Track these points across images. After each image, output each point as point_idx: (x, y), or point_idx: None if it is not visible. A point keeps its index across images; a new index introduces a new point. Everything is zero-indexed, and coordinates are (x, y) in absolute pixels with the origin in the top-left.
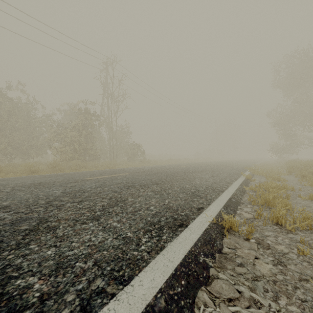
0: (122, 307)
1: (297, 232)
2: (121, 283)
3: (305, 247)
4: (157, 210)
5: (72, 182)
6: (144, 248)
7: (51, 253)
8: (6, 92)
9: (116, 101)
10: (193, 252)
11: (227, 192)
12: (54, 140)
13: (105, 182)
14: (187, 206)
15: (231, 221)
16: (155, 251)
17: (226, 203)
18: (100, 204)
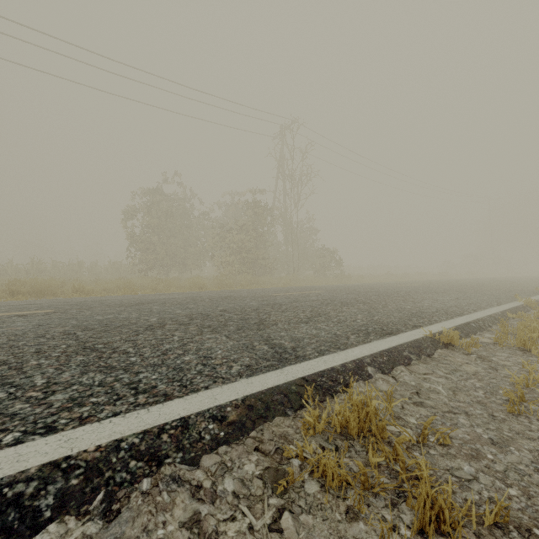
0: (341, 356)
1: None
2: (338, 349)
3: None
4: (364, 323)
5: (260, 297)
6: (352, 340)
7: (284, 334)
8: (160, 188)
9: (298, 185)
10: (398, 348)
11: (467, 317)
12: (216, 246)
13: (297, 298)
14: (401, 323)
15: (450, 336)
16: (362, 342)
17: (458, 325)
18: (304, 315)
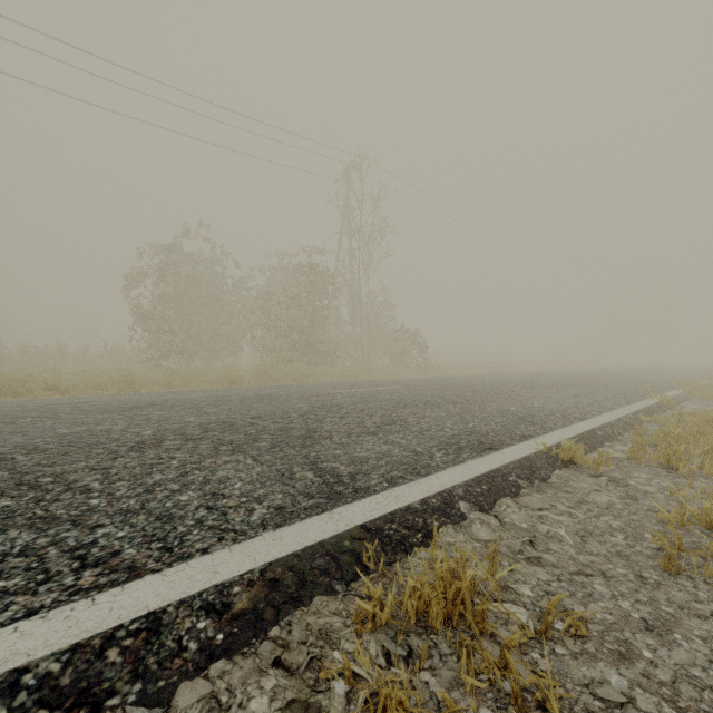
0: (422, 486)
1: (697, 478)
2: (418, 476)
3: (693, 491)
4: (454, 432)
5: (313, 395)
6: (438, 460)
7: (340, 453)
8: (180, 244)
9: (368, 244)
10: (502, 470)
11: (591, 421)
12: (257, 325)
13: (364, 397)
14: (505, 432)
15: (572, 451)
16: (452, 463)
17: (580, 434)
18: (371, 421)
